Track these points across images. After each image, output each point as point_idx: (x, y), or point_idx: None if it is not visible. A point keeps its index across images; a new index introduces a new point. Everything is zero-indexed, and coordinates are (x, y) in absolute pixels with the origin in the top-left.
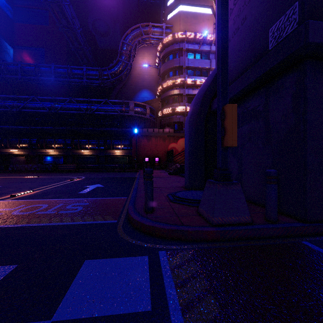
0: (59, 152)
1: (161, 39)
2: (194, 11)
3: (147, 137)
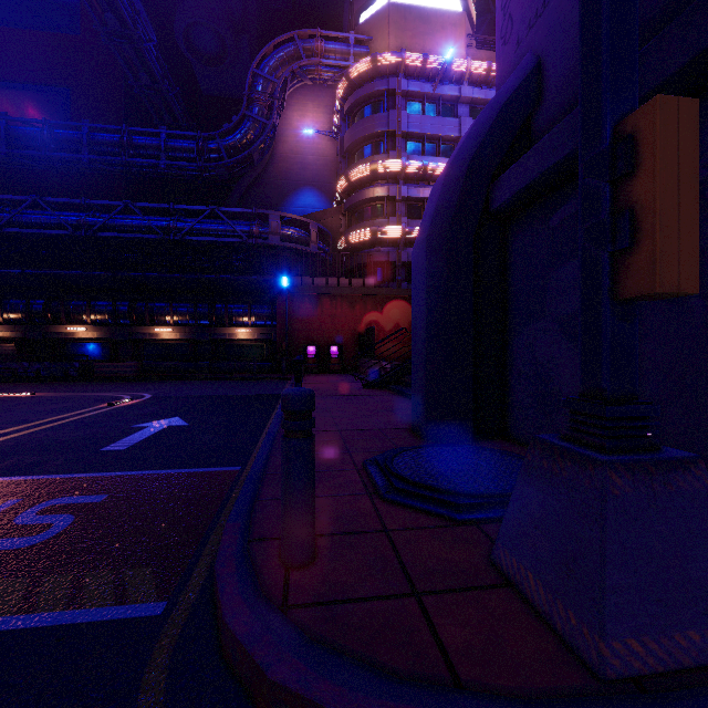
0: (99, 332)
1: (346, 69)
2: (422, 5)
3: (312, 298)
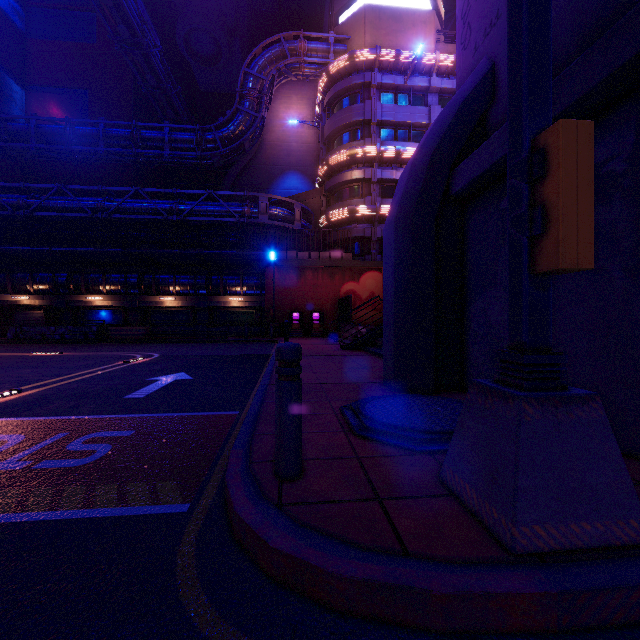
0: (113, 300)
1: (326, 65)
2: (395, 6)
3: (296, 269)
